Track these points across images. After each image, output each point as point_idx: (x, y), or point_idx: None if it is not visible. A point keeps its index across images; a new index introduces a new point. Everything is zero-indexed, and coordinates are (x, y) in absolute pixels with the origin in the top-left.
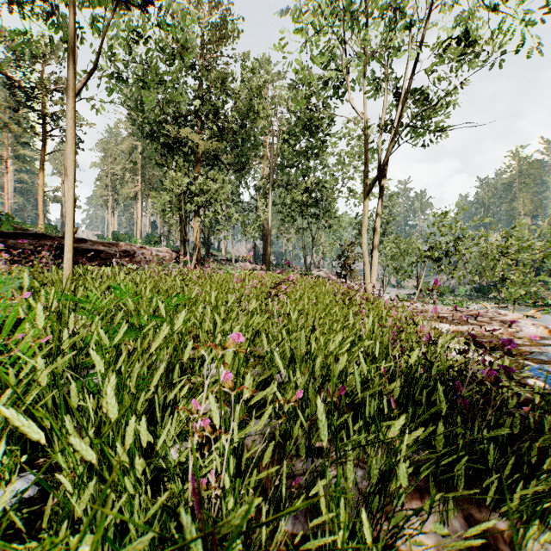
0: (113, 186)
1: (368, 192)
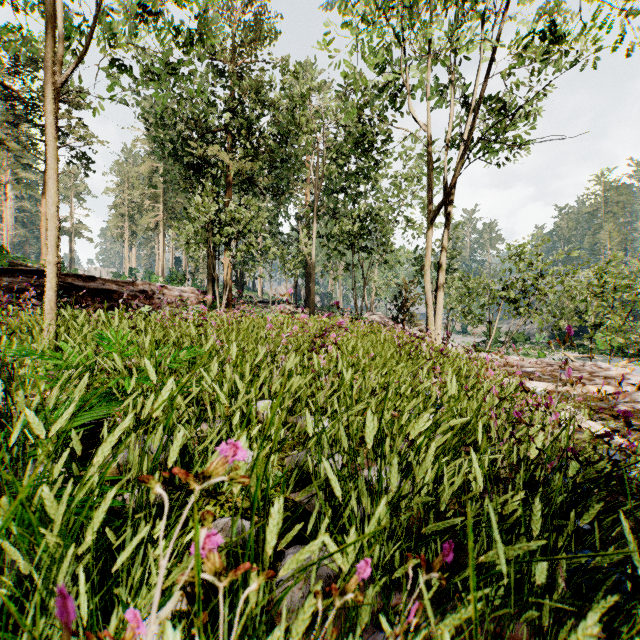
0: (130, 215)
1: (431, 220)
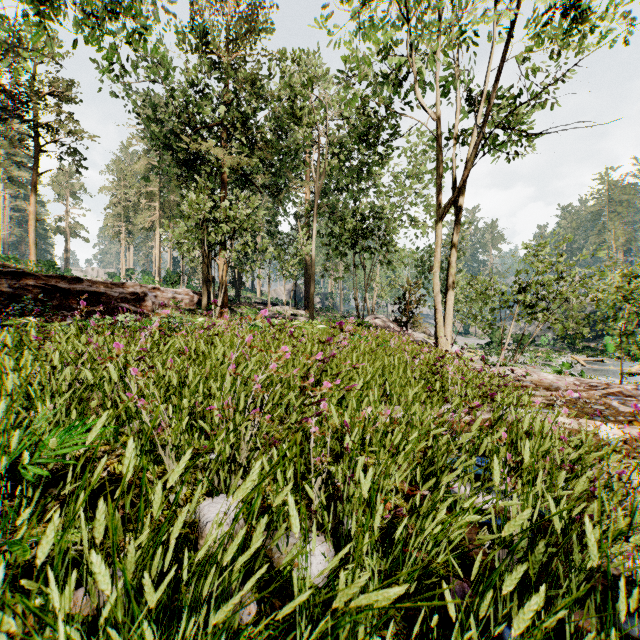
0: (126, 215)
1: (441, 217)
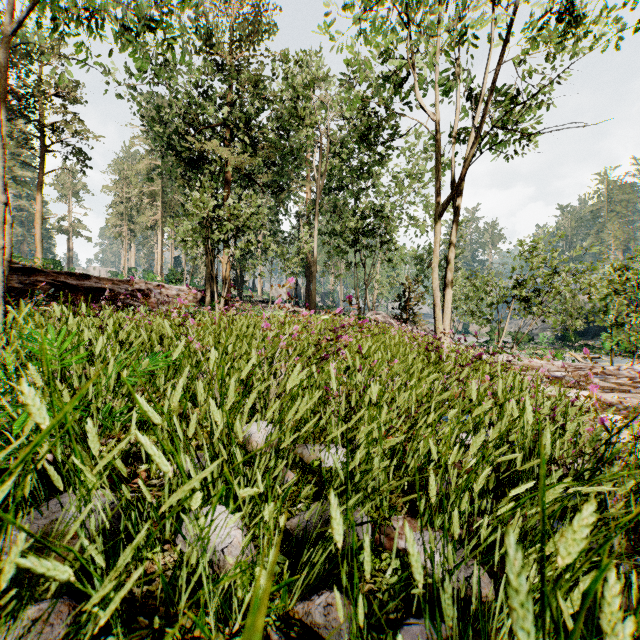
0: (128, 214)
1: (440, 214)
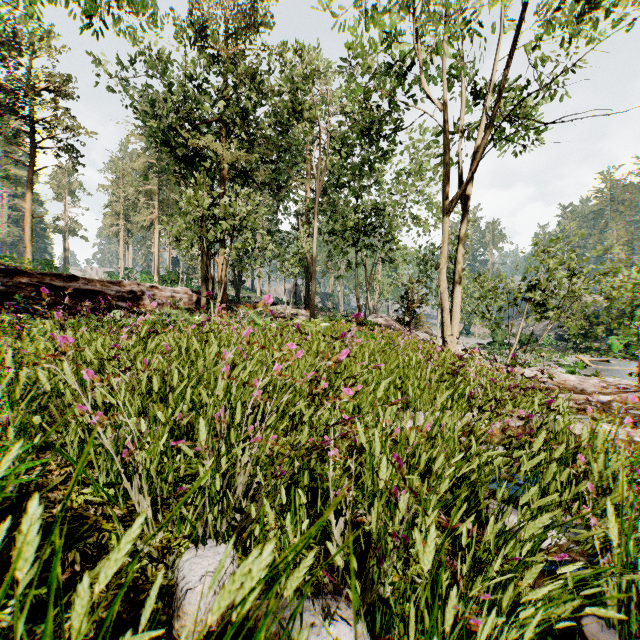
0: (125, 213)
1: (449, 211)
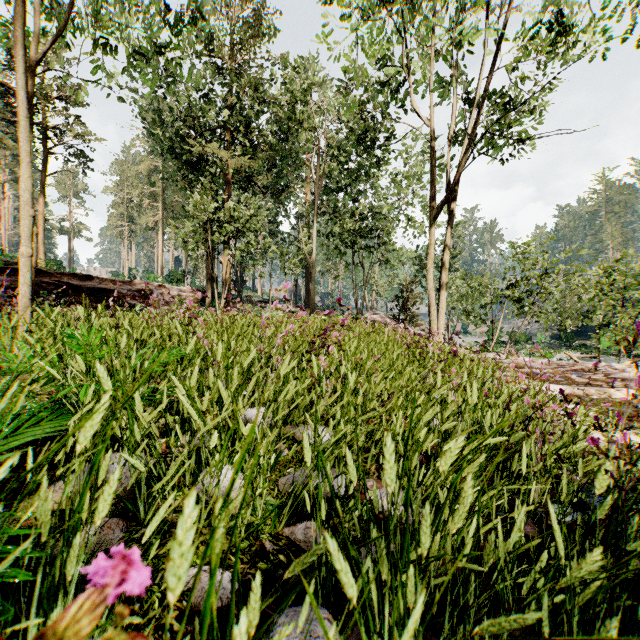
0: (129, 215)
1: (434, 217)
